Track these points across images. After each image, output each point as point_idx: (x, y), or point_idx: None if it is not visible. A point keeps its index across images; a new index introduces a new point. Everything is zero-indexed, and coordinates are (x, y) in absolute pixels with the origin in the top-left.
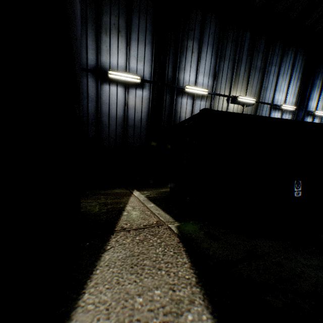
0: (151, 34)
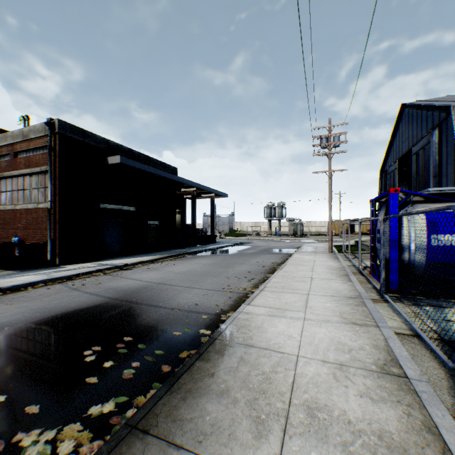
0: (407, 185)
